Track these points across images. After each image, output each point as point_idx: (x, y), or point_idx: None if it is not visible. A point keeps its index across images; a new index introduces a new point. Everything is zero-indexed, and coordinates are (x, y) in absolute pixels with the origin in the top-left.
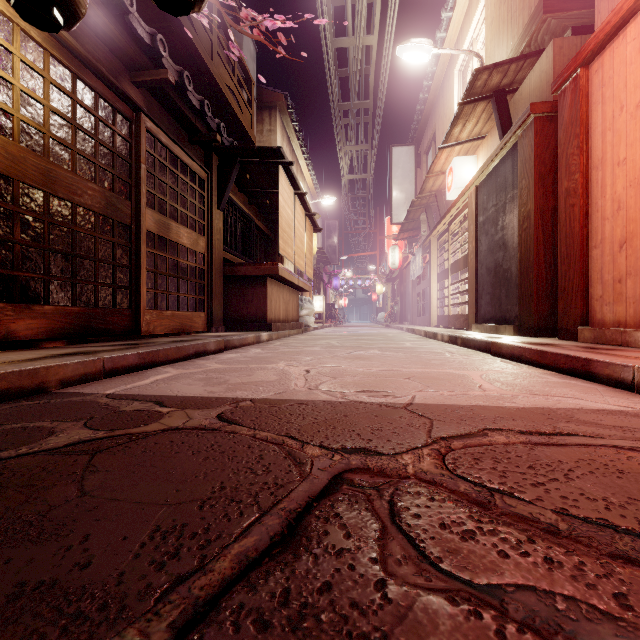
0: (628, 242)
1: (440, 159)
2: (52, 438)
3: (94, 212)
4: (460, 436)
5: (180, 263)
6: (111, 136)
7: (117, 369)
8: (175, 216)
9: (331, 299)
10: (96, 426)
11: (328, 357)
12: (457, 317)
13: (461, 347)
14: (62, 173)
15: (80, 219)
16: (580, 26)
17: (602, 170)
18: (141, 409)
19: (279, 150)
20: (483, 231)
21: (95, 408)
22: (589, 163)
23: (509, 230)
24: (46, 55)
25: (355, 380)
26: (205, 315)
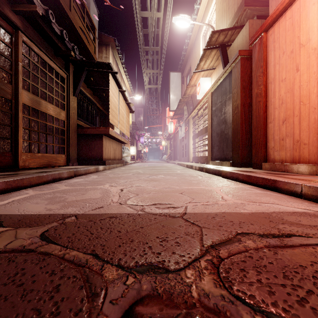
0: (287, 120)
1: (194, 78)
2: None
3: None
4: (223, 243)
5: (48, 125)
6: None
7: None
8: (44, 97)
9: (139, 148)
10: None
11: (135, 180)
12: (202, 157)
13: (205, 173)
14: None
15: None
16: (260, 15)
17: (274, 84)
18: None
19: (109, 64)
20: (215, 114)
21: None
22: (267, 80)
23: (228, 114)
24: None
25: (150, 195)
26: (65, 156)
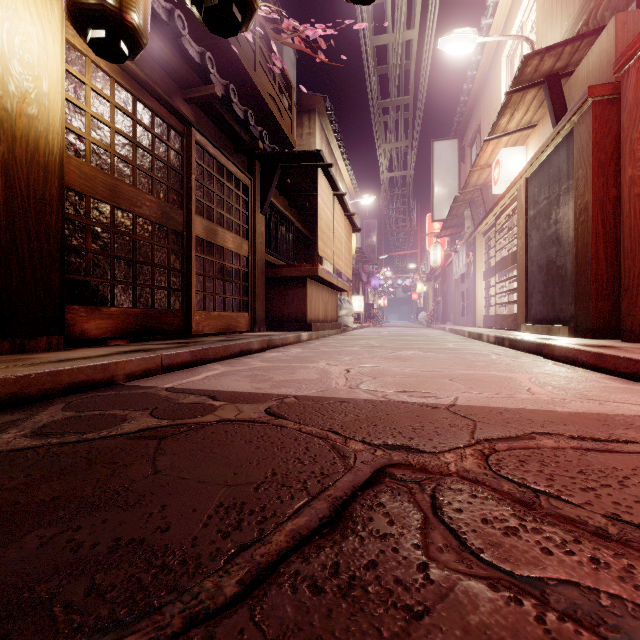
0: None
1: (486, 152)
2: (125, 424)
3: (151, 221)
4: (505, 438)
5: (226, 266)
6: (166, 151)
7: (173, 365)
8: (221, 222)
9: (370, 299)
10: (160, 415)
11: (368, 357)
12: (504, 317)
13: (509, 349)
14: (125, 187)
15: (140, 228)
16: None
17: None
18: (197, 402)
19: (319, 153)
20: (534, 226)
21: (157, 400)
22: None
23: (563, 224)
24: (112, 82)
25: (395, 380)
26: (248, 315)
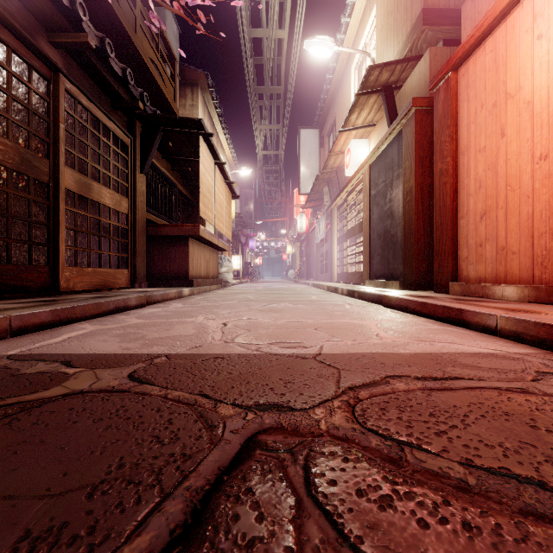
0: (487, 214)
1: (340, 141)
2: None
3: (6, 167)
4: (366, 385)
5: (102, 222)
6: (26, 93)
7: (27, 327)
8: (97, 177)
9: (248, 258)
10: None
11: (244, 310)
12: (354, 274)
13: (358, 299)
14: None
15: None
16: (449, 39)
17: (467, 155)
18: (44, 371)
19: (200, 122)
20: (375, 202)
21: None
22: (457, 149)
23: (395, 202)
24: None
25: (269, 332)
26: (128, 272)
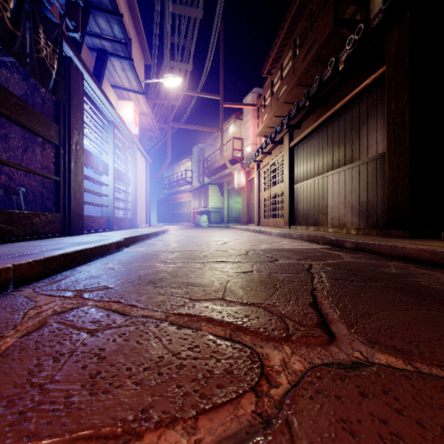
0: None
1: None
2: None
3: None
4: (239, 440)
5: None
6: None
7: None
8: None
9: None
10: None
11: None
12: None
13: None
14: None
15: None
16: None
17: None
18: None
19: None
20: None
21: None
22: None
23: None
24: None
25: None
26: None
